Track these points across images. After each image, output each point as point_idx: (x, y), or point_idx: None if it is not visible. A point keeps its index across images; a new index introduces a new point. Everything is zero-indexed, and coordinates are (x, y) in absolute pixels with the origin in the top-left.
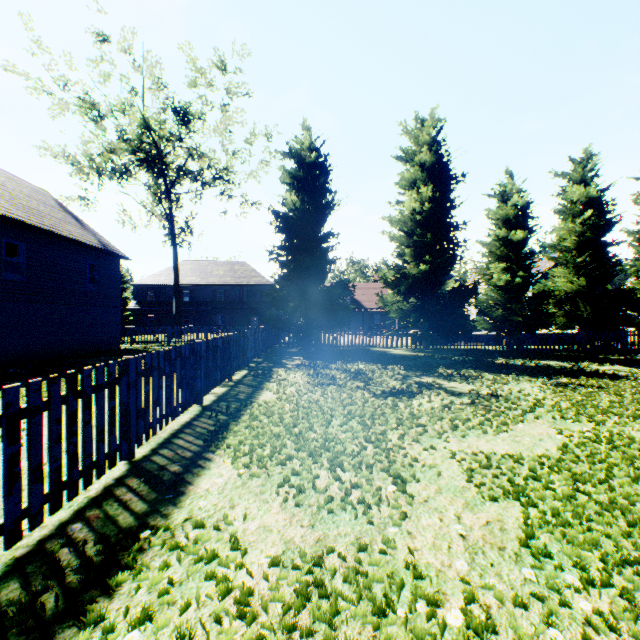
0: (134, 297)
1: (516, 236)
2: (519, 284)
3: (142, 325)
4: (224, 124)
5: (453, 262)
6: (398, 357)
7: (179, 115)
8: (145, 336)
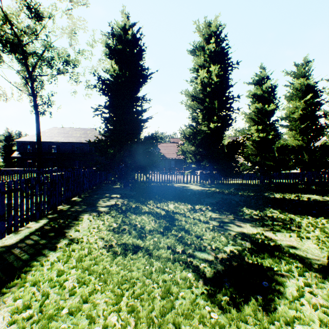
0: (17, 149)
1: (269, 108)
2: (271, 140)
3: (23, 167)
4: (70, 27)
5: (230, 124)
6: (197, 193)
7: (32, 13)
8: (0, 176)
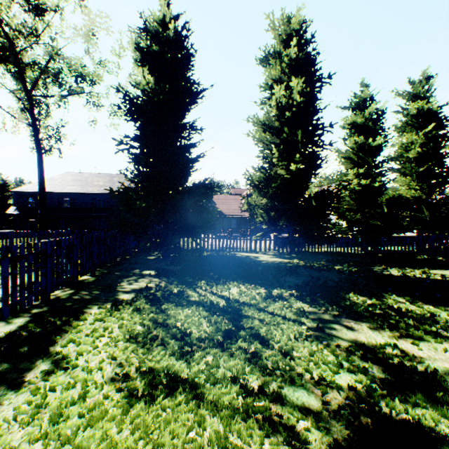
0: (14, 203)
1: (375, 142)
2: (377, 189)
3: (22, 229)
4: (87, 26)
5: (318, 165)
6: (273, 268)
7: (30, 3)
8: None
